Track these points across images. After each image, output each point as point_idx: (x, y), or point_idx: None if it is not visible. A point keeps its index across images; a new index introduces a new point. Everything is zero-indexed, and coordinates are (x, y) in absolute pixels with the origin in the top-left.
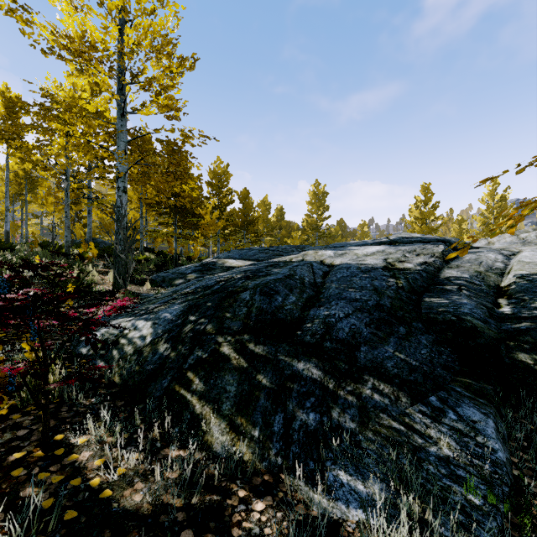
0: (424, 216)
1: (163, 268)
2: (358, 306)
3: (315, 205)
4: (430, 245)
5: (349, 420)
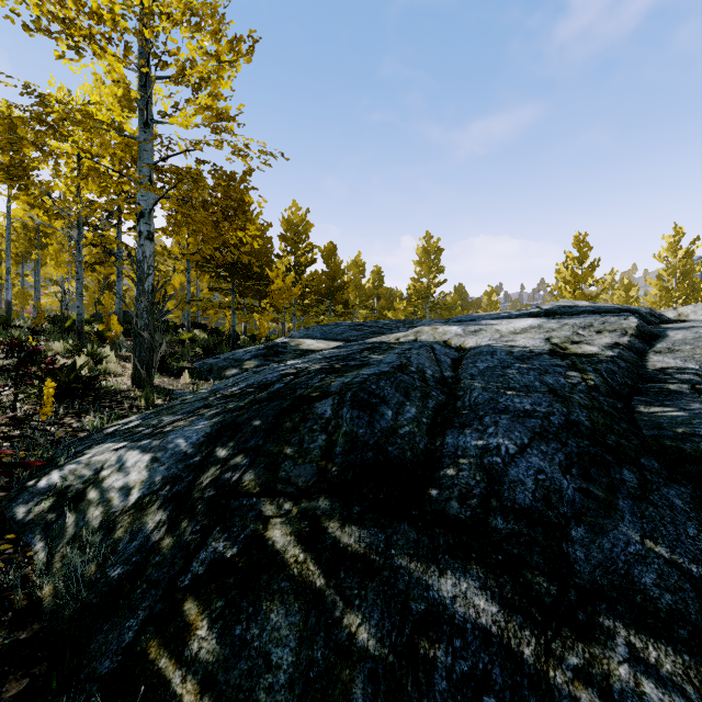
0: (579, 279)
1: (213, 352)
2: (536, 427)
3: (425, 266)
4: (614, 317)
5: None
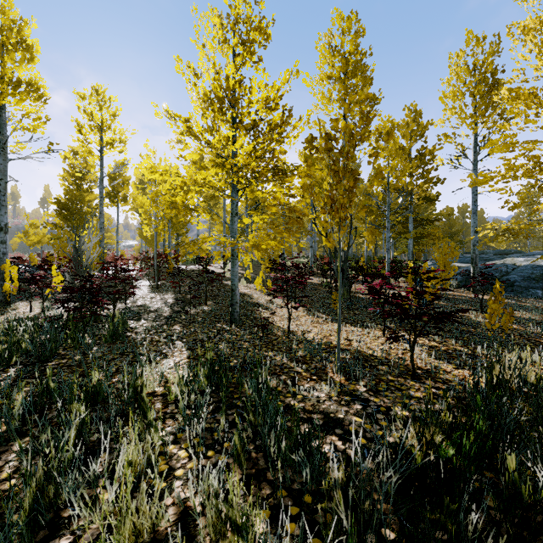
0: None
1: None
2: (520, 276)
3: (525, 208)
4: None
5: (508, 290)
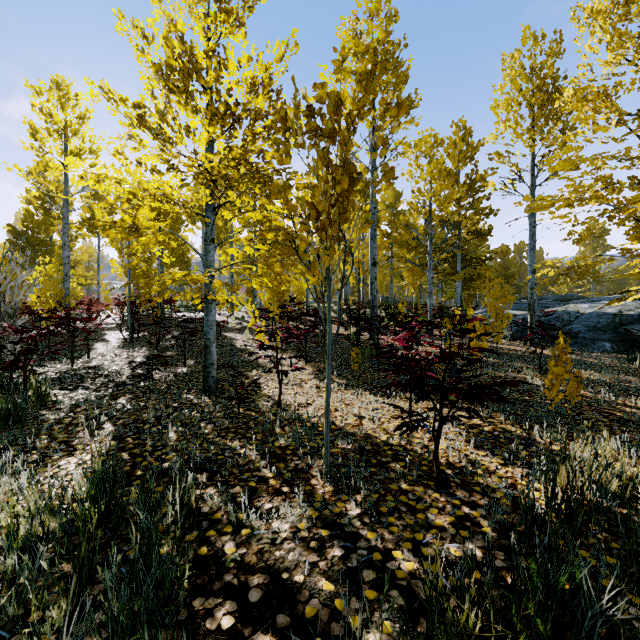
0: None
1: None
2: (584, 326)
3: (589, 247)
4: None
5: (571, 343)
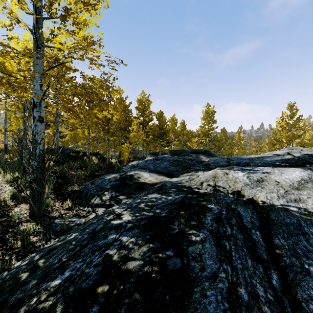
0: (291, 126)
1: (95, 176)
2: None
3: (206, 120)
4: None
5: None
